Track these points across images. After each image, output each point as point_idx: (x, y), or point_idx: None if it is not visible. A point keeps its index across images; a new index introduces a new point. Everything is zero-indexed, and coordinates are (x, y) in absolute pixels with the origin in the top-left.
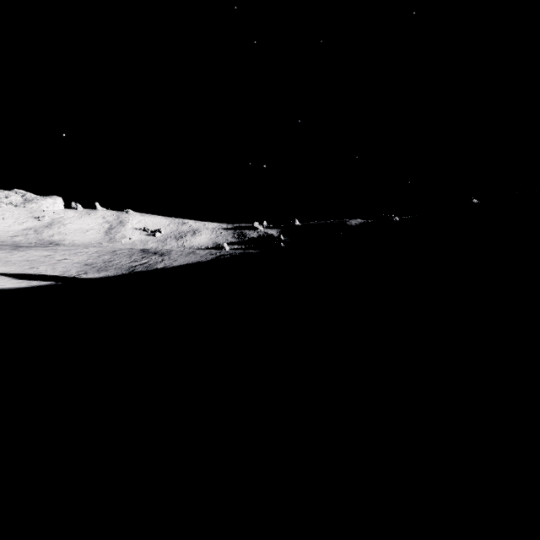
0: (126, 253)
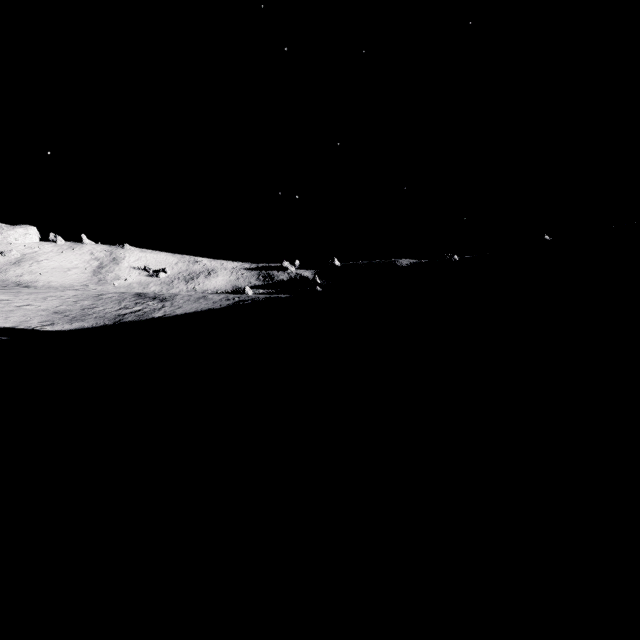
0: (115, 298)
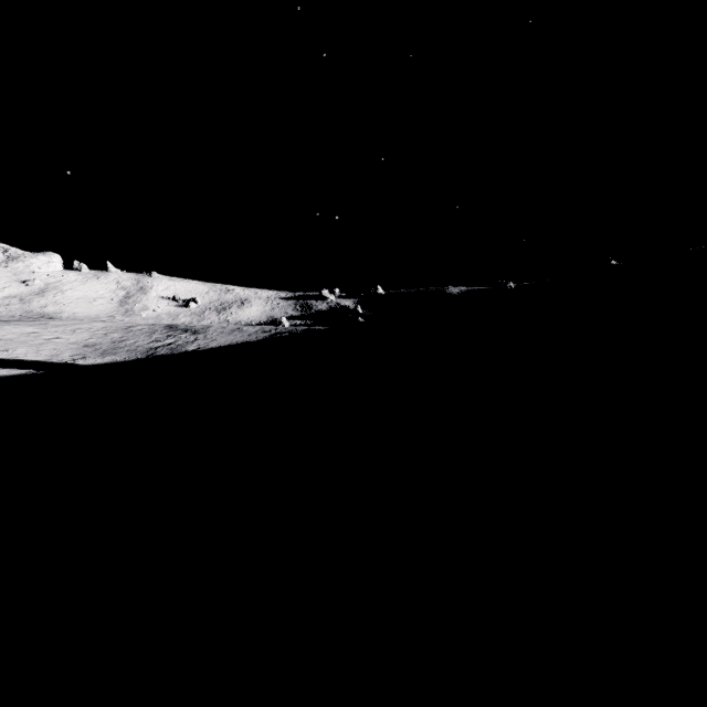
0: (146, 330)
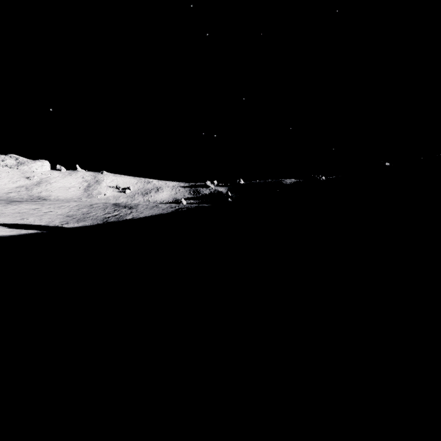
0: (101, 207)
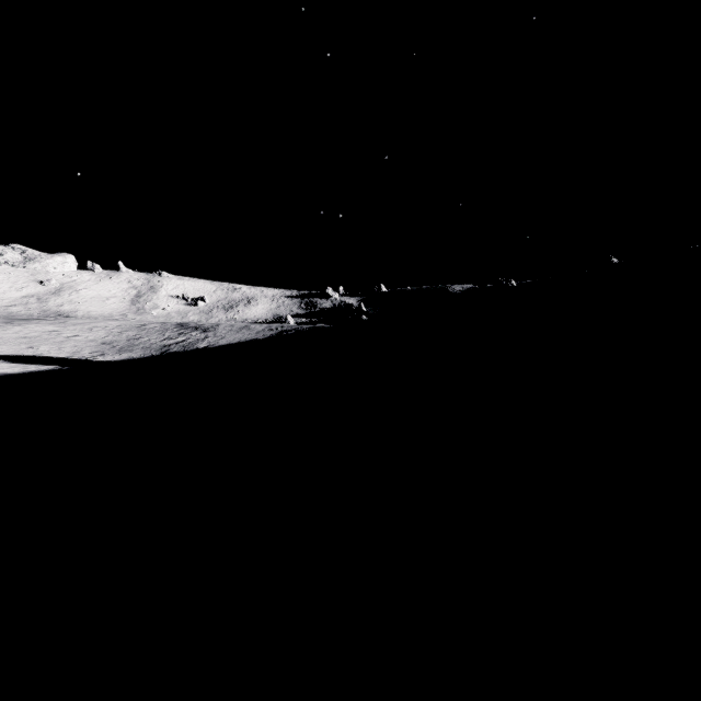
0: (158, 328)
